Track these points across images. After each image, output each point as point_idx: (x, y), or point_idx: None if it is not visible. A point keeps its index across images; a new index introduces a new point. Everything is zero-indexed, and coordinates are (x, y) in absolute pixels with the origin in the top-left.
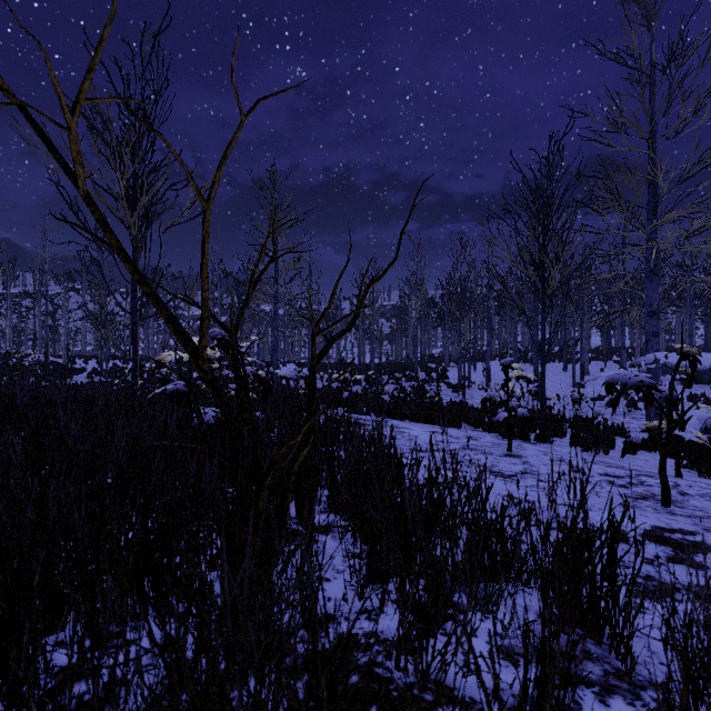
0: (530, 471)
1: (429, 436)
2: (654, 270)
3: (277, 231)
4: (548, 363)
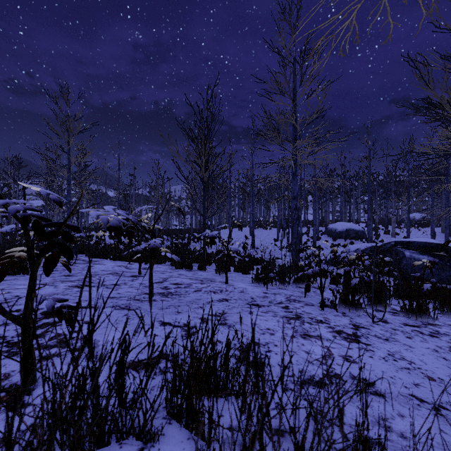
0: (122, 284)
1: (107, 267)
2: (295, 173)
3: (69, 134)
4: (273, 228)
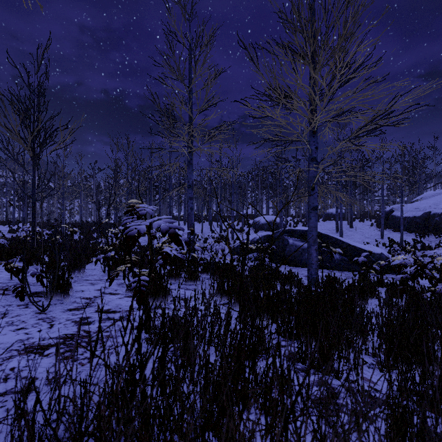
0: None
1: None
2: (190, 161)
3: None
4: (207, 222)
